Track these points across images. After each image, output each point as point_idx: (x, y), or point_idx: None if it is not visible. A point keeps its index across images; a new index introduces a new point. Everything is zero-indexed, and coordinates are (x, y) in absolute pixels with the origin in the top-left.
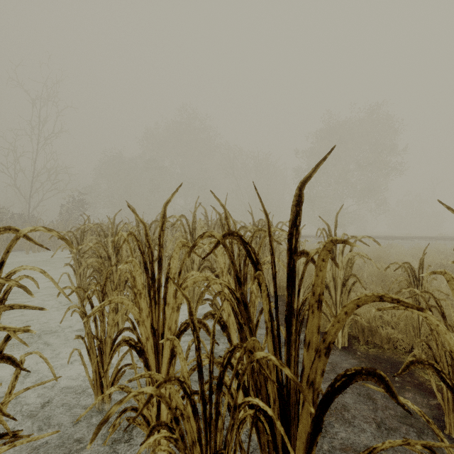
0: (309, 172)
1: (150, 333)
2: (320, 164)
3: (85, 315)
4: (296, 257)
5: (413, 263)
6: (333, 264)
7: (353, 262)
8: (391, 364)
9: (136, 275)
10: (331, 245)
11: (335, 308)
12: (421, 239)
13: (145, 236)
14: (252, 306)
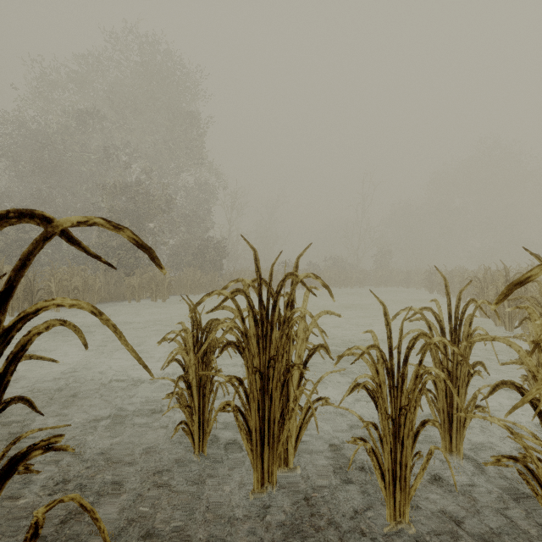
0: None
1: None
2: None
3: None
4: None
5: None
6: None
7: None
8: None
9: None
10: None
11: None
12: None
13: None
14: None
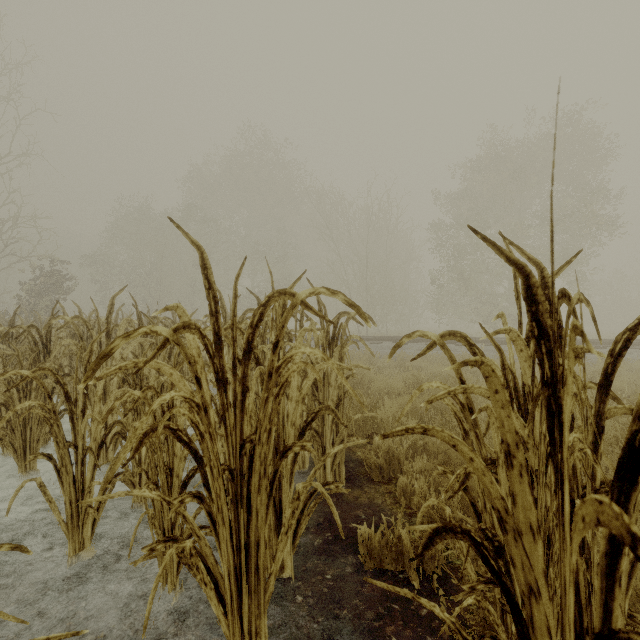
0: None
1: None
2: None
3: None
4: None
5: None
6: None
7: None
8: None
9: None
10: None
11: None
12: None
13: None
14: None
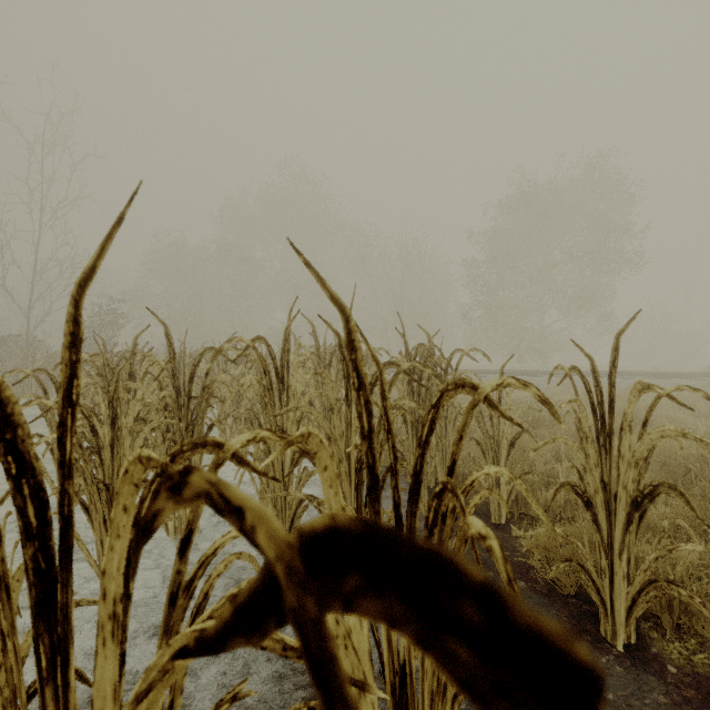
0: None
1: None
2: None
3: None
4: None
5: (693, 424)
6: (604, 453)
7: (652, 448)
8: None
9: None
10: None
11: (609, 556)
12: (681, 377)
13: None
14: (454, 708)
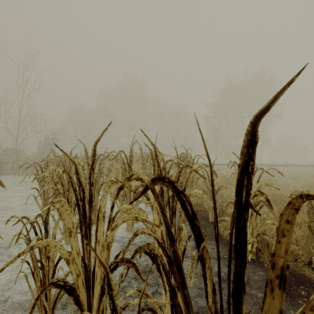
0: (267, 102)
1: (81, 269)
2: (283, 91)
3: (30, 241)
4: (247, 215)
5: (295, 185)
6: None
7: (260, 190)
8: (295, 276)
9: (65, 214)
10: (300, 201)
11: None
12: (296, 166)
13: (76, 175)
14: (181, 242)
